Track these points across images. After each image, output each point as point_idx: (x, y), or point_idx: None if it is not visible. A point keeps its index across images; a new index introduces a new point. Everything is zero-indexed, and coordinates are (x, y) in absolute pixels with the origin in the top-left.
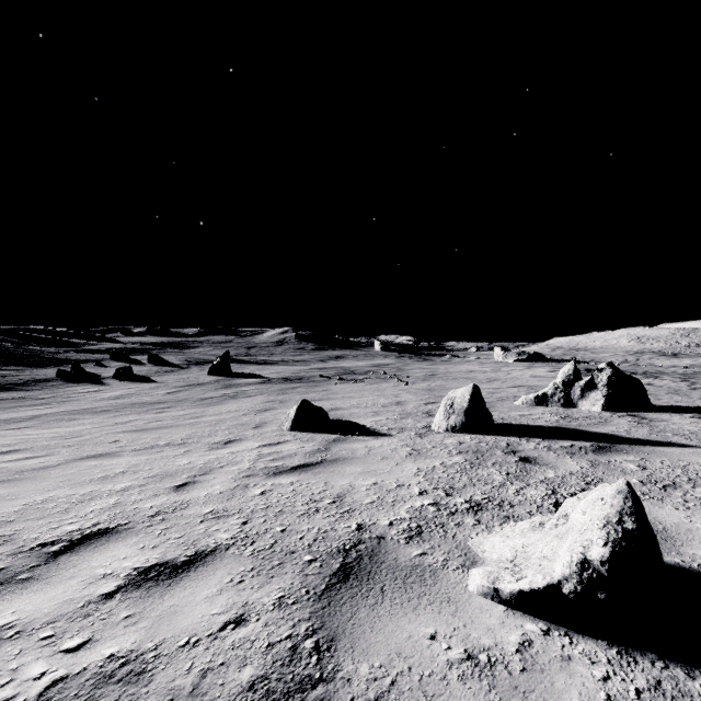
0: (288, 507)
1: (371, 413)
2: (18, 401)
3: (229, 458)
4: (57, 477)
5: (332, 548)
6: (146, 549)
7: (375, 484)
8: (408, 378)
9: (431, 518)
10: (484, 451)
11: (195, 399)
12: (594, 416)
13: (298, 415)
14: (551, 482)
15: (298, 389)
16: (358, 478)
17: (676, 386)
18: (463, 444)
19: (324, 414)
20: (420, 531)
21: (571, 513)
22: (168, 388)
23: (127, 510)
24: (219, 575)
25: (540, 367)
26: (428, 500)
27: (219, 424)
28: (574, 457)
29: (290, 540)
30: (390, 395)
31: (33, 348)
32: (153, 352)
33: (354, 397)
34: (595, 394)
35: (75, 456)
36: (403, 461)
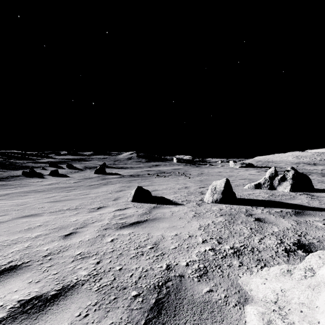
0: (125, 251)
1: (173, 192)
2: (1, 186)
3: (98, 217)
4: (3, 228)
5: (150, 284)
6: (32, 283)
7: (176, 235)
8: (190, 175)
9: (211, 260)
10: (234, 214)
11: (87, 185)
12: (287, 194)
13: (135, 194)
14: (278, 234)
15: (137, 180)
16: (167, 231)
17: (321, 179)
18: (222, 210)
19: (149, 193)
20: (206, 271)
21: (317, 268)
22: (74, 180)
23: (32, 252)
24: (72, 309)
25: (252, 170)
26: (208, 246)
27: (96, 198)
28: (285, 218)
29: (124, 277)
30: (182, 183)
31: (12, 161)
32: (69, 163)
33: (164, 184)
34: (286, 183)
35: (18, 215)
36: (191, 220)
